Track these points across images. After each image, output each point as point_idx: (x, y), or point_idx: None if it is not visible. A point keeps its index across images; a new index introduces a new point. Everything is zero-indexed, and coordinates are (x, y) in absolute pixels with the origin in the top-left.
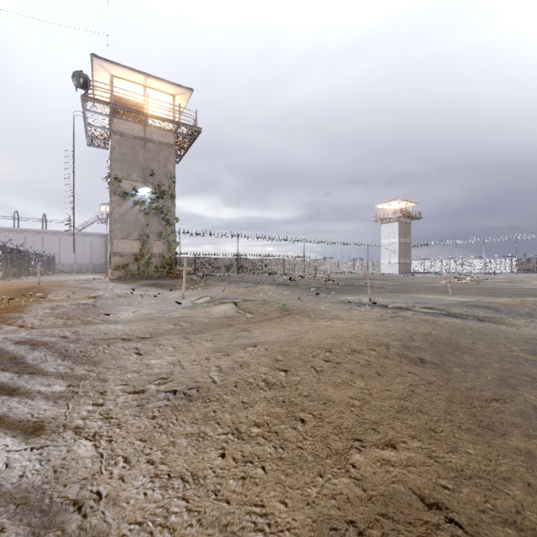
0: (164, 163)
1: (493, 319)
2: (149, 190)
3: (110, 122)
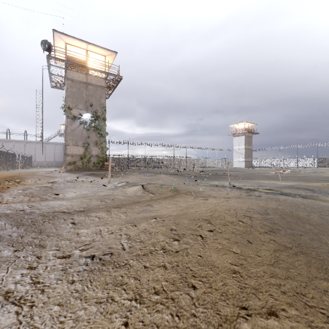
0: (98, 98)
1: (312, 197)
2: (90, 115)
3: (65, 73)
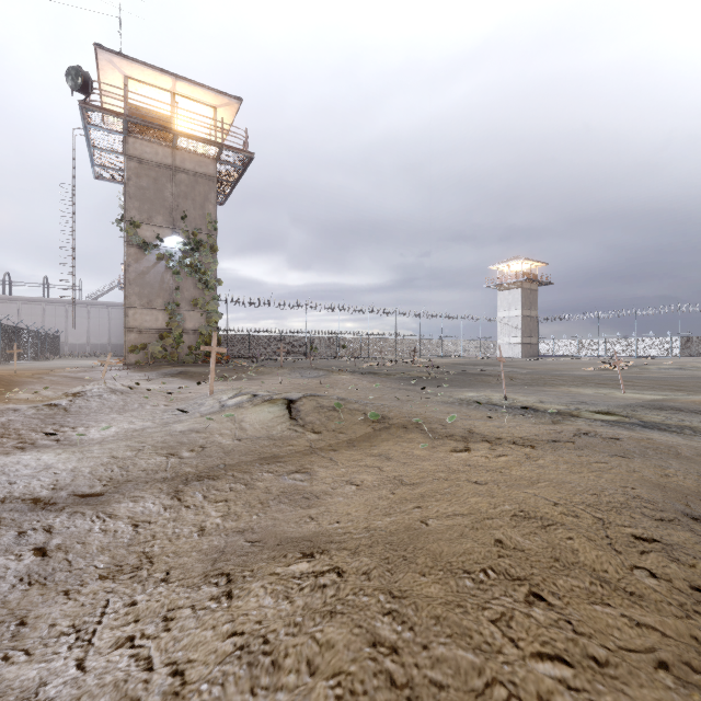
0: (201, 202)
1: None
2: (180, 240)
3: (124, 144)
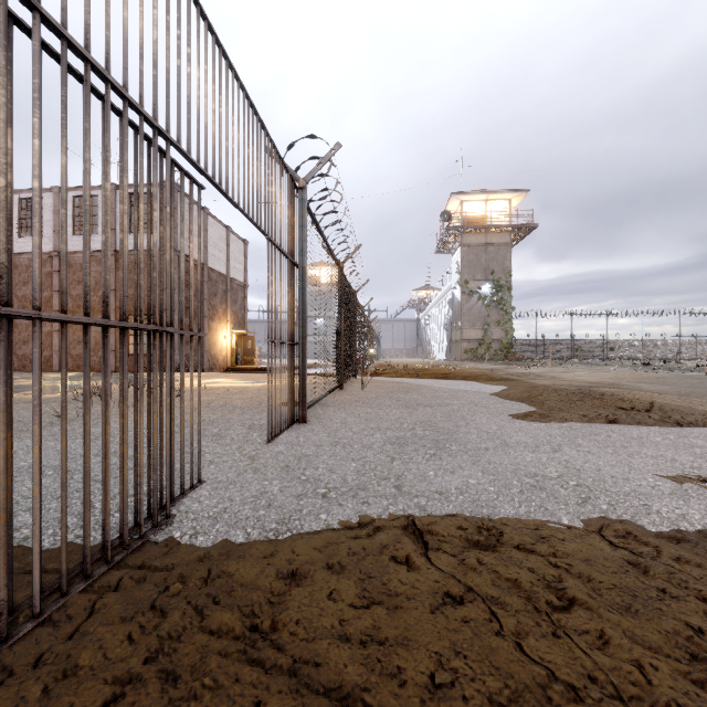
0: (501, 261)
1: None
2: (489, 286)
3: (459, 238)
